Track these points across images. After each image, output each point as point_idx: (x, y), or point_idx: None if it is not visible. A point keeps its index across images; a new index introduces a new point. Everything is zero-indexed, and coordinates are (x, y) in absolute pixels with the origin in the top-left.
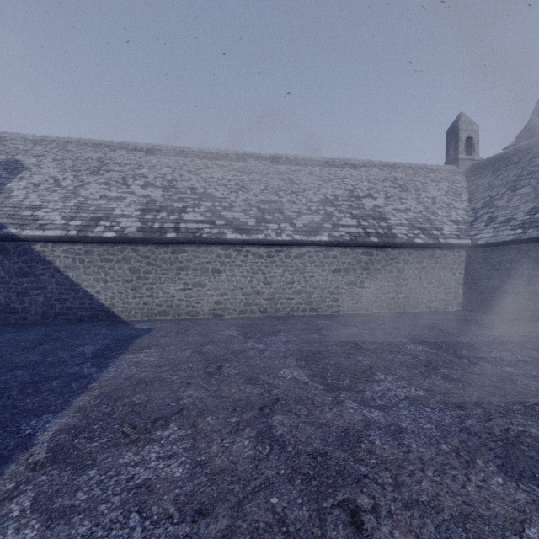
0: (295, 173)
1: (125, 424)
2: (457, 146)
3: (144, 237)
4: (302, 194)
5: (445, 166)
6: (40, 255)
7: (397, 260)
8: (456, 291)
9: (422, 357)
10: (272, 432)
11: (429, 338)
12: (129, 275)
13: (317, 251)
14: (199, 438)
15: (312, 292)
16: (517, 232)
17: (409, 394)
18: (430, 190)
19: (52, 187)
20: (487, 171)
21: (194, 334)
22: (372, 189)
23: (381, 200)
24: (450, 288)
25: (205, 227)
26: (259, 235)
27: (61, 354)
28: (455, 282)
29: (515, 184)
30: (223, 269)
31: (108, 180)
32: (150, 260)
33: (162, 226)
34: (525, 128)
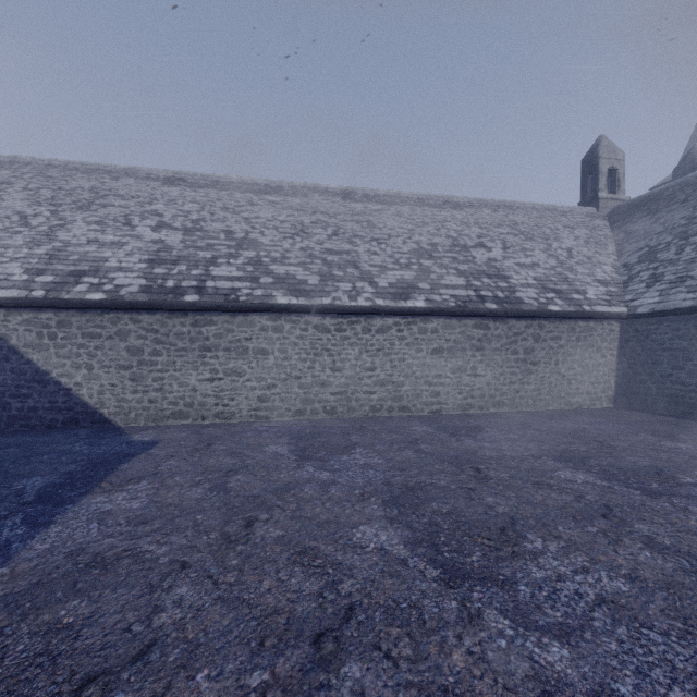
0: (376, 213)
1: None
2: (597, 181)
3: (149, 301)
4: (387, 241)
5: (580, 207)
6: None
7: (524, 336)
8: (607, 381)
9: (591, 496)
10: None
11: (587, 456)
12: (126, 359)
13: (410, 322)
14: None
15: (402, 383)
16: None
17: (602, 590)
18: (564, 239)
19: (15, 226)
20: (640, 213)
21: (219, 452)
22: (484, 236)
23: (497, 252)
24: (597, 376)
25: (244, 287)
26: (325, 299)
27: None
28: (604, 367)
29: (686, 228)
30: (270, 348)
31: (102, 218)
32: (159, 336)
33: (179, 284)
34: (685, 158)
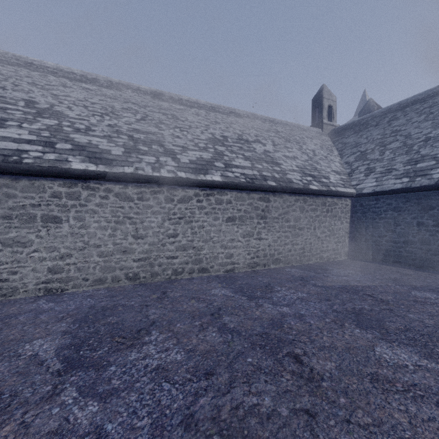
0: (179, 110)
1: None
2: (322, 112)
3: None
4: (188, 130)
5: (313, 128)
6: None
7: (294, 208)
8: (344, 240)
9: None
10: None
11: (379, 318)
12: None
13: (208, 194)
14: None
15: (202, 247)
16: (404, 181)
17: None
18: (308, 144)
19: None
20: (349, 132)
21: None
22: (259, 136)
23: (269, 146)
24: (339, 237)
25: (34, 150)
26: (127, 168)
27: None
28: (343, 231)
29: (382, 140)
30: (64, 216)
31: None
32: None
33: None
34: (365, 106)
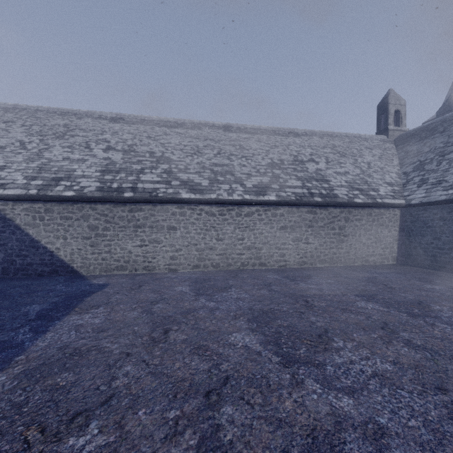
0: (245, 140)
1: (33, 425)
2: (387, 119)
3: (102, 196)
4: (252, 158)
5: (376, 135)
6: (1, 213)
7: (339, 218)
8: (392, 247)
9: (376, 317)
10: (219, 437)
11: (376, 293)
12: (88, 232)
13: (266, 210)
14: (122, 450)
15: (261, 248)
16: (449, 193)
17: (376, 369)
18: (365, 156)
19: (18, 149)
20: (414, 139)
21: (146, 291)
22: (314, 154)
23: (322, 164)
24: (386, 244)
25: (161, 187)
26: (212, 195)
27: (3, 316)
28: (390, 238)
29: (443, 149)
30: (178, 226)
31: (72, 144)
32: (108, 218)
33: (121, 186)
34: (445, 103)
